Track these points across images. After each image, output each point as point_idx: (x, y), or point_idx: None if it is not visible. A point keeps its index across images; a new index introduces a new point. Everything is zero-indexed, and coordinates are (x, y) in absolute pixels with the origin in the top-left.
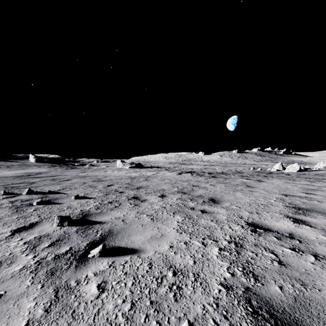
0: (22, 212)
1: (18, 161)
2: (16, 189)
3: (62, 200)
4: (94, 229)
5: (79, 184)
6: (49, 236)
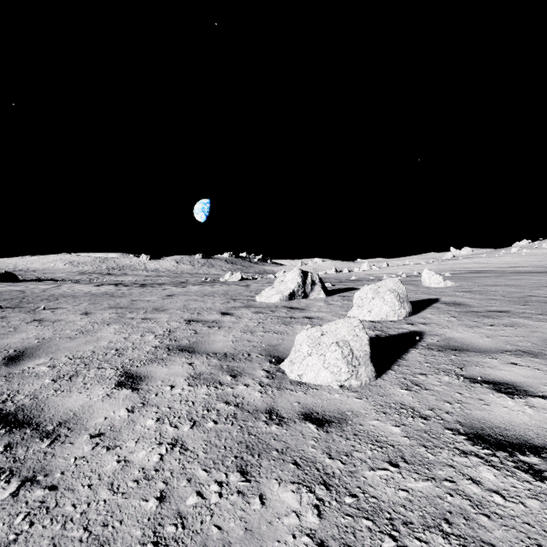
0: None
1: None
2: None
3: None
4: (27, 308)
5: None
6: None
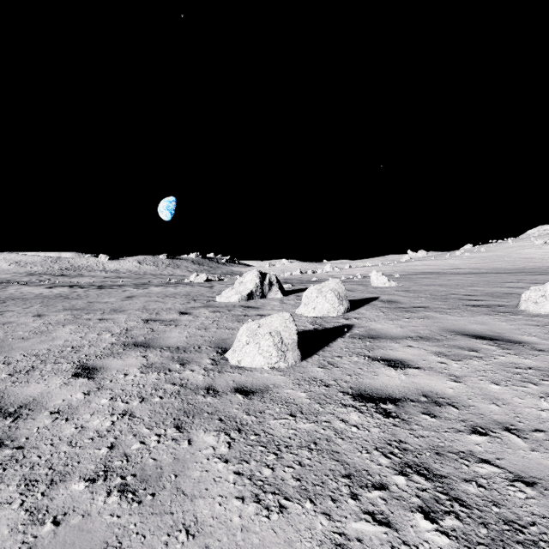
0: None
1: None
2: None
3: None
4: None
5: None
6: None
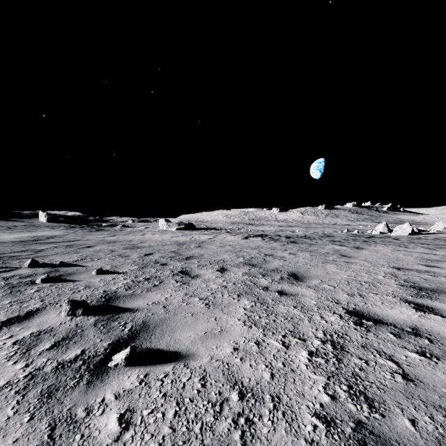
0: (18, 293)
1: (24, 221)
2: (15, 259)
3: (79, 276)
4: (122, 320)
5: (105, 252)
6: (52, 332)
